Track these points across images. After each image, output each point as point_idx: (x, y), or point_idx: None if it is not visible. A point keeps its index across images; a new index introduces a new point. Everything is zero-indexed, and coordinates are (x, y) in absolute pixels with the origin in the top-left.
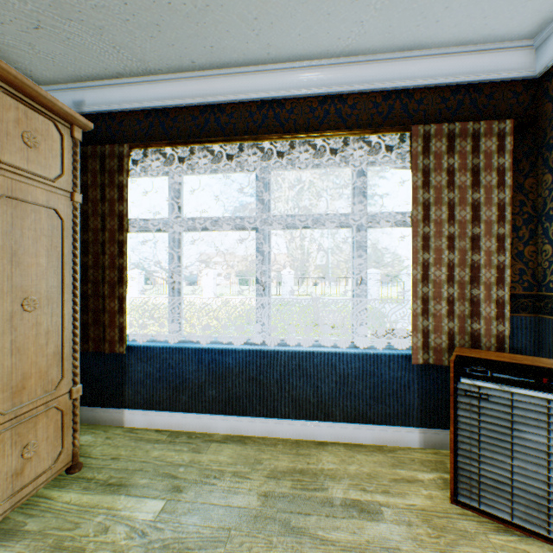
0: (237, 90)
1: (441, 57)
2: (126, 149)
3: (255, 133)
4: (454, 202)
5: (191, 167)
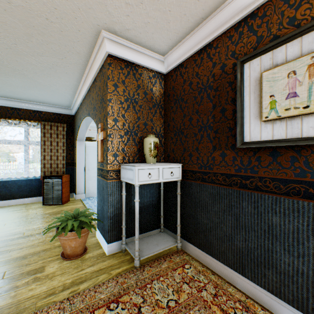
0: None
1: (49, 106)
2: None
3: None
4: (52, 141)
5: None
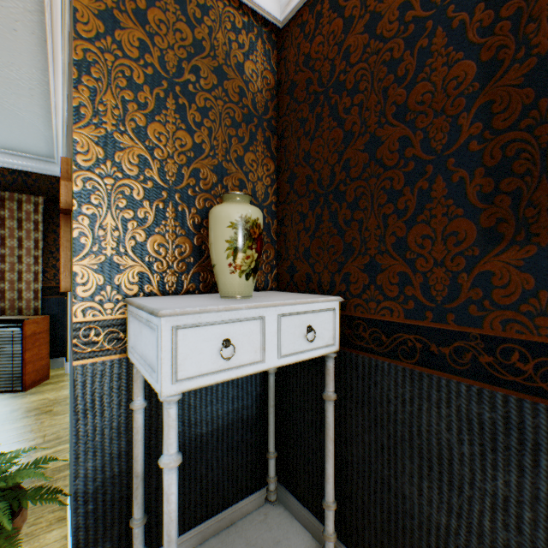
0: None
1: None
2: None
3: None
4: (6, 236)
5: None
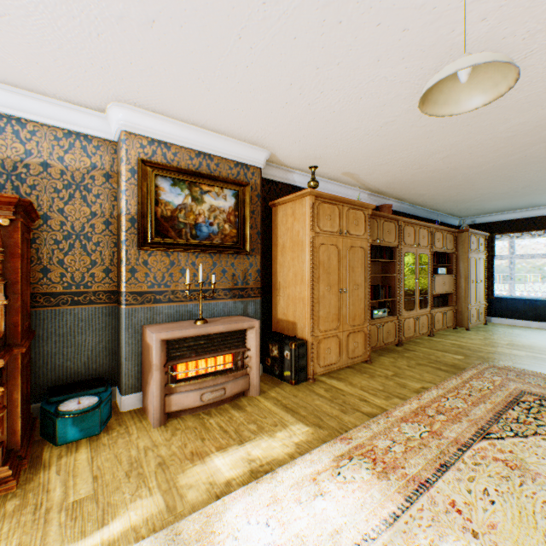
0: (541, 212)
1: None
2: (493, 235)
3: None
4: None
5: (518, 237)
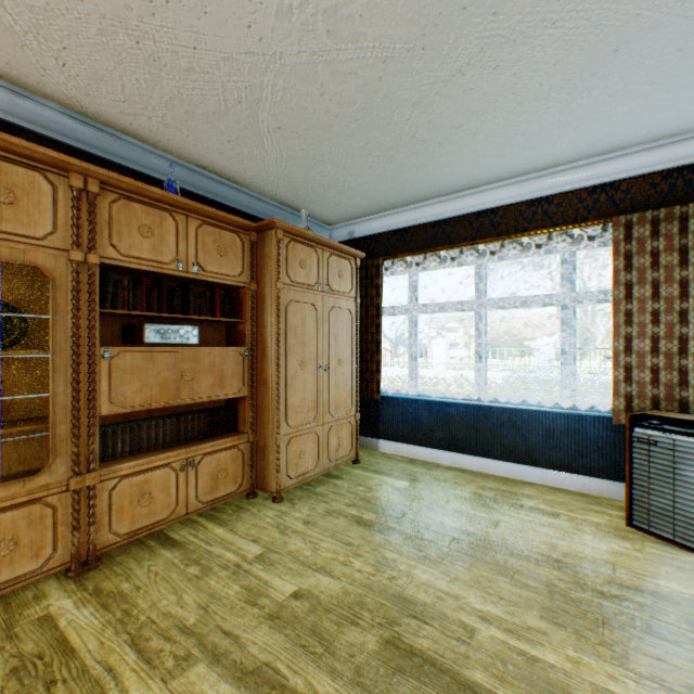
0: (458, 208)
1: (645, 151)
2: (381, 261)
3: (472, 237)
4: (658, 281)
5: (424, 266)
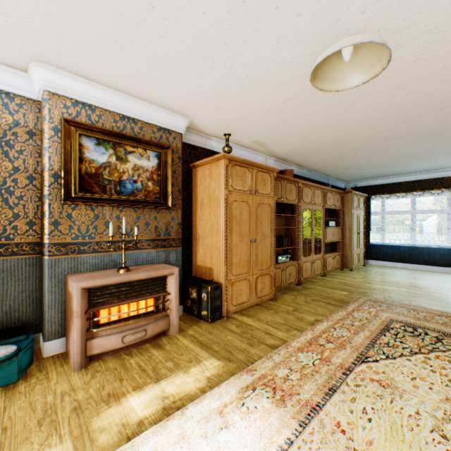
0: (404, 179)
1: None
2: (370, 196)
3: (410, 189)
4: None
5: (388, 198)
